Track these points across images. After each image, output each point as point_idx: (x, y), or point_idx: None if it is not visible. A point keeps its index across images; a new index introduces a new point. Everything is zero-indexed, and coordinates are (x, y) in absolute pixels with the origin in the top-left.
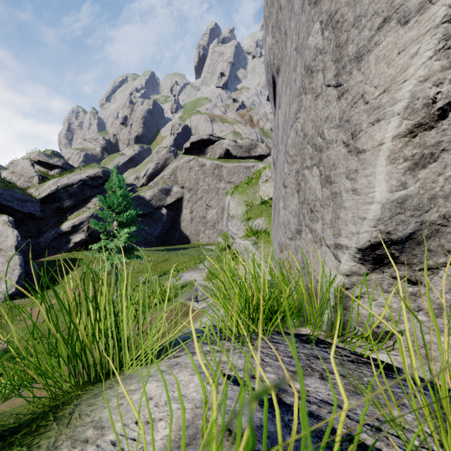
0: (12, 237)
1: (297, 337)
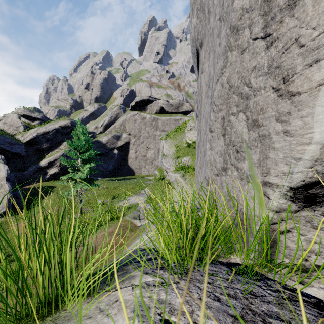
0: (3, 170)
1: (228, 267)
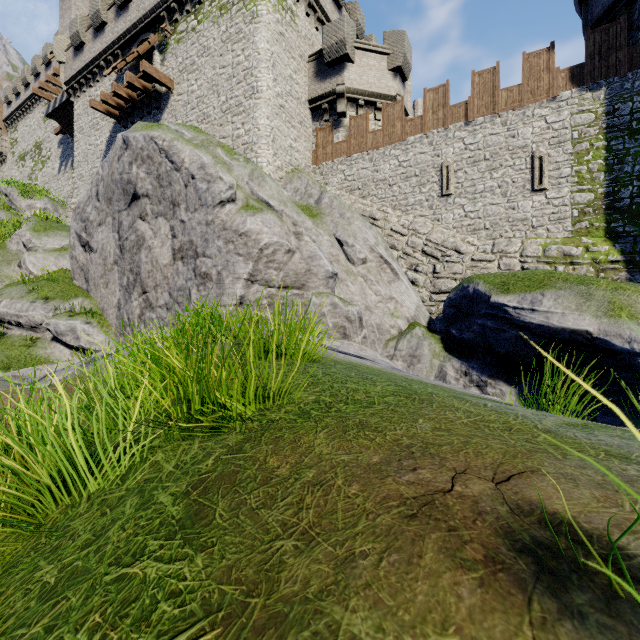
0: None
1: None
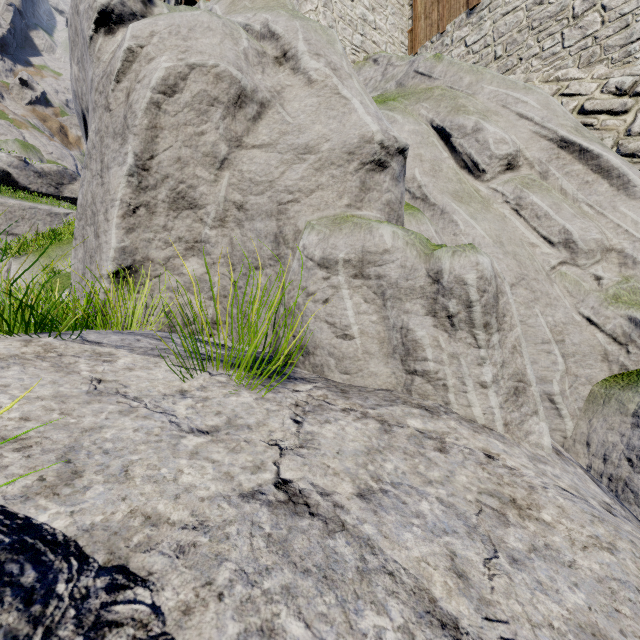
0: None
1: None
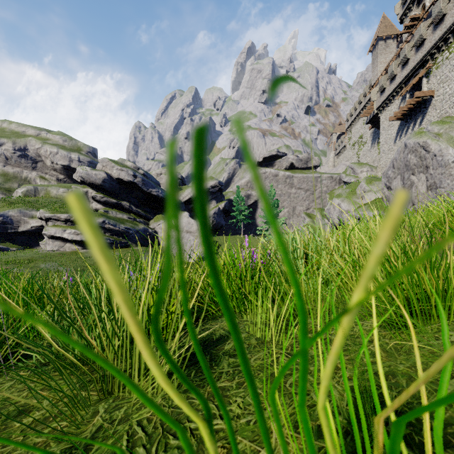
0: (195, 224)
1: None
